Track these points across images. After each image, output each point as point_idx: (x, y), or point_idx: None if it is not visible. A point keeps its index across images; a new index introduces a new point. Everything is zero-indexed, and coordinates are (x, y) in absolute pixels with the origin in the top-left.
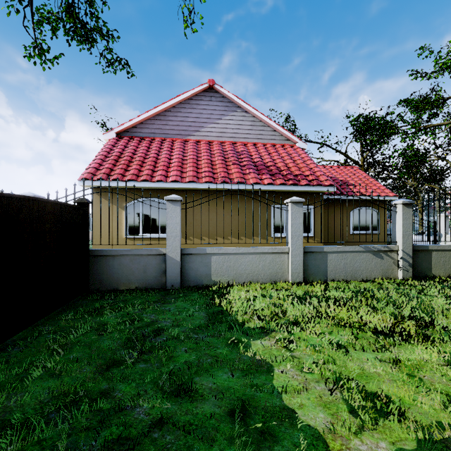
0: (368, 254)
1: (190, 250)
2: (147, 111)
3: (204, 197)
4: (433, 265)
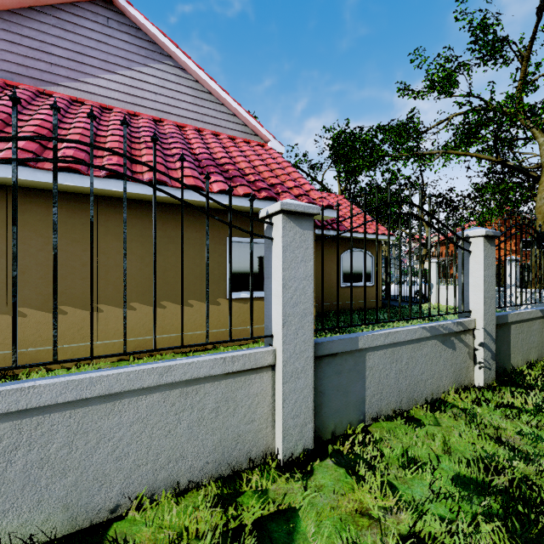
0: (435, 343)
1: None
2: None
3: (65, 210)
4: (512, 348)
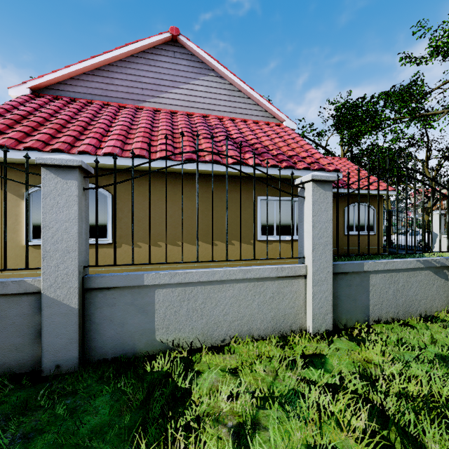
0: (428, 273)
1: (105, 280)
2: (80, 61)
3: (160, 182)
4: None
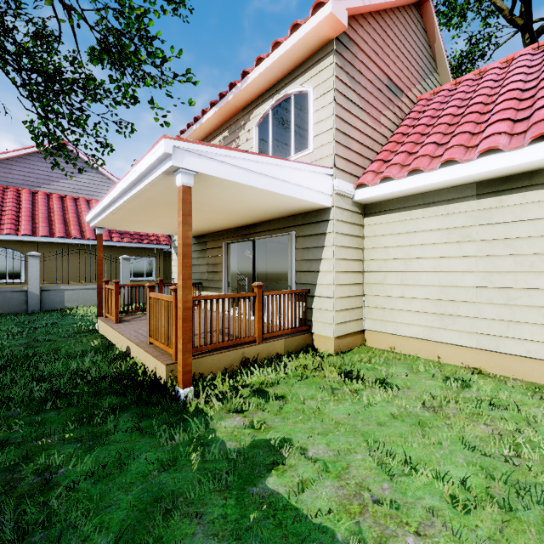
0: None
1: (48, 287)
2: None
3: (57, 249)
4: None
